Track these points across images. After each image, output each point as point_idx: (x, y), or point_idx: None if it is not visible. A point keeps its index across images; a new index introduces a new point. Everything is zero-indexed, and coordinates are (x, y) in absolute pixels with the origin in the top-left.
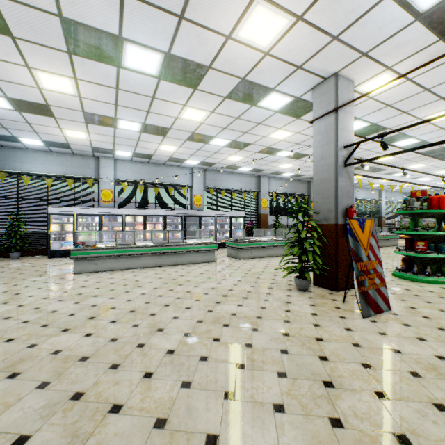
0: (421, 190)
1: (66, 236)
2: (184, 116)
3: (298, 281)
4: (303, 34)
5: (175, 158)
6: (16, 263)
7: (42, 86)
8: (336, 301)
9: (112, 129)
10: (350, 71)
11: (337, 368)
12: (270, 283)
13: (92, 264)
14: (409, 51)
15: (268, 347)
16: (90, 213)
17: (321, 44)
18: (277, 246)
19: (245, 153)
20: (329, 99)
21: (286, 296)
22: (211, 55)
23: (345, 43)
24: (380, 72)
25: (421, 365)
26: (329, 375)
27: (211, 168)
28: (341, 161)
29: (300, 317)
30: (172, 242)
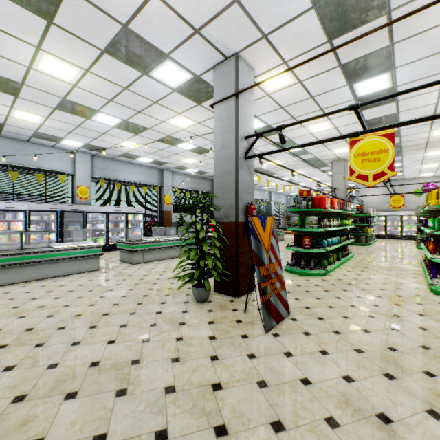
0: (306, 191)
1: None
2: (42, 67)
3: (196, 291)
4: None
5: (45, 134)
6: None
7: None
8: (238, 311)
9: None
10: (251, 54)
11: None
12: (164, 295)
13: None
14: (304, 47)
15: (136, 432)
16: None
17: (221, 3)
18: (179, 246)
19: (142, 139)
20: (231, 82)
21: (181, 313)
22: None
23: (247, 12)
24: (278, 65)
25: (334, 400)
26: None
27: (101, 154)
28: (242, 153)
29: (194, 347)
30: (28, 248)
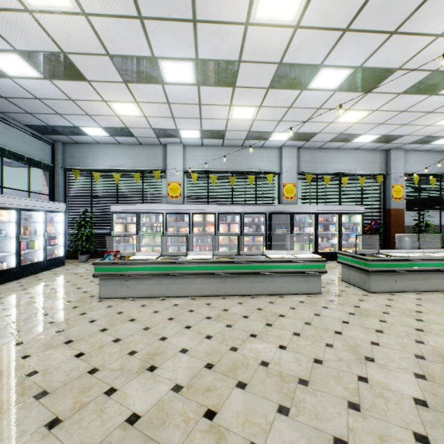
0: None
1: (130, 238)
2: (260, 12)
3: None
4: None
5: (255, 133)
6: (76, 268)
7: (27, 3)
8: None
9: (160, 88)
10: None
11: None
12: None
13: (122, 285)
14: None
15: None
16: (153, 210)
17: None
18: None
19: (374, 100)
20: None
21: None
22: None
23: None
24: None
25: None
26: None
27: (307, 144)
28: None
29: None
30: (244, 254)
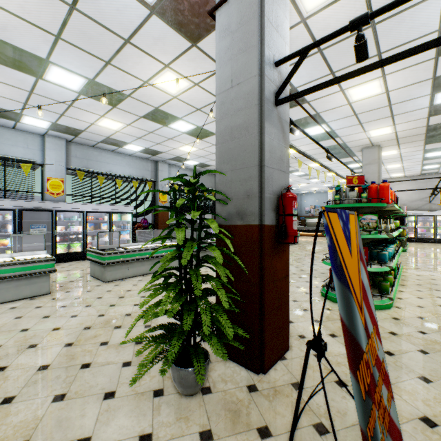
0: (358, 176)
1: None
2: None
3: (178, 375)
4: None
5: None
6: None
7: None
8: (272, 440)
9: None
10: None
11: None
12: (121, 364)
13: None
14: None
15: None
16: None
17: None
18: None
19: (123, 115)
20: None
21: None
22: None
23: None
24: None
25: None
26: None
27: (78, 140)
28: (271, 91)
29: None
30: None
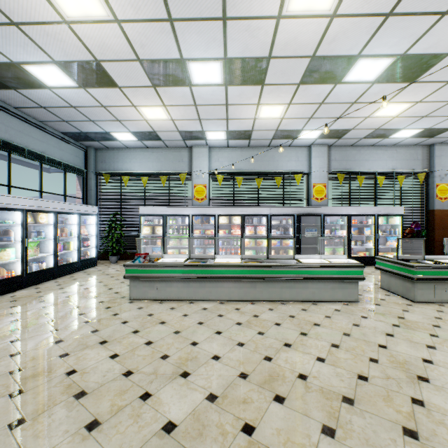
0: None
1: (157, 240)
2: (294, 4)
3: None
4: None
5: (283, 132)
6: (107, 268)
7: (65, 15)
8: None
9: (187, 90)
10: None
11: None
12: None
13: (151, 287)
14: None
15: None
16: (179, 213)
17: None
18: None
19: (418, 90)
20: None
21: None
22: None
23: None
24: None
25: None
26: None
27: (339, 142)
28: None
29: None
30: (273, 258)
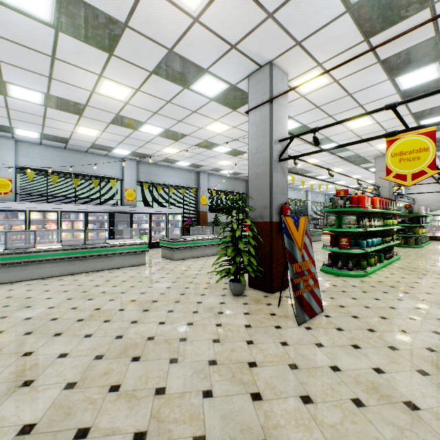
0: (344, 190)
1: None
2: (102, 91)
3: (233, 286)
4: (236, 1)
5: (100, 145)
6: None
7: None
8: (272, 305)
9: (0, 97)
10: (284, 61)
11: (273, 411)
12: (203, 288)
13: None
14: (338, 49)
15: (187, 389)
16: None
17: (256, 20)
18: (215, 245)
19: (181, 145)
20: (265, 89)
21: (219, 304)
22: (126, 6)
23: (281, 25)
24: (312, 68)
25: (362, 386)
26: (263, 428)
27: (145, 160)
28: (276, 156)
29: (232, 332)
30: (90, 243)
